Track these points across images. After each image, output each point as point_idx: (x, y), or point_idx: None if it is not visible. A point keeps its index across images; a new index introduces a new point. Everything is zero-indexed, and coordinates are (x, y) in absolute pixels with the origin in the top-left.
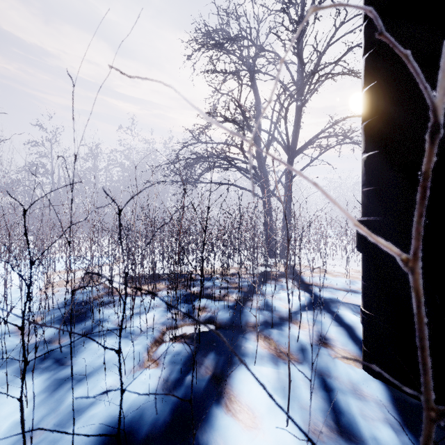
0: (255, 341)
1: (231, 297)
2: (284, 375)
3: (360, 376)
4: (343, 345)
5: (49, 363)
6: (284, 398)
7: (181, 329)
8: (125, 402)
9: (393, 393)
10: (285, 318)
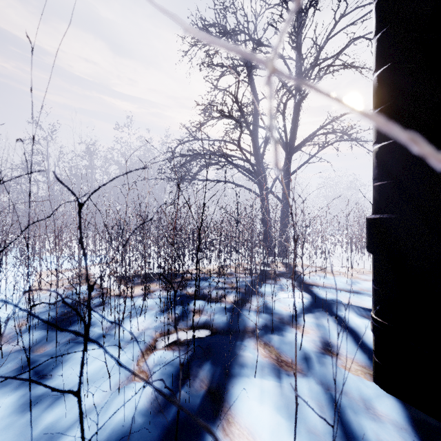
0: (254, 348)
1: (228, 299)
2: (287, 390)
3: (372, 391)
4: (349, 353)
5: (26, 377)
6: (288, 420)
7: (174, 334)
8: (108, 426)
9: (412, 413)
10: (286, 322)
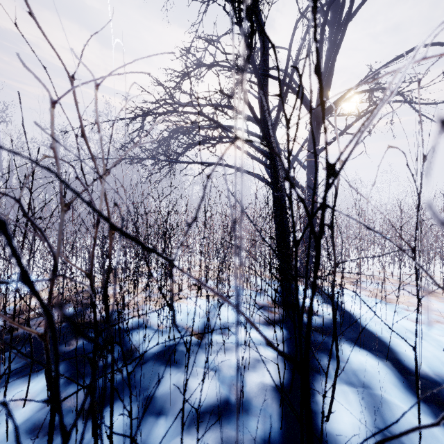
0: None
1: None
2: None
3: None
4: None
5: None
6: None
7: None
8: None
9: None
10: None
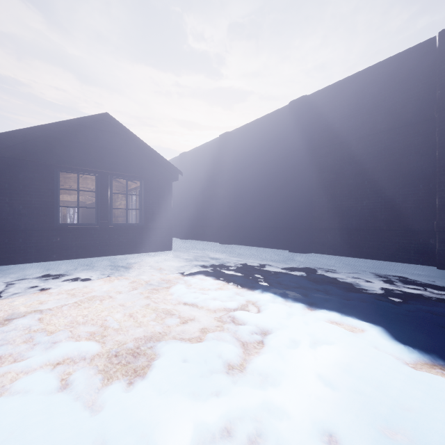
0: None
1: None
2: None
3: None
4: None
5: None
6: None
7: None
8: None
9: None
10: None
